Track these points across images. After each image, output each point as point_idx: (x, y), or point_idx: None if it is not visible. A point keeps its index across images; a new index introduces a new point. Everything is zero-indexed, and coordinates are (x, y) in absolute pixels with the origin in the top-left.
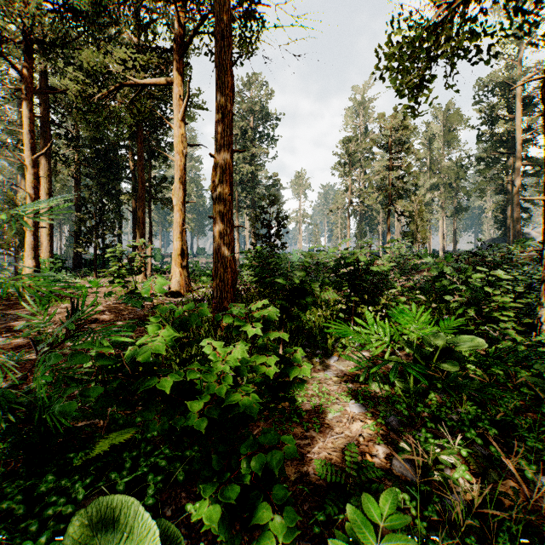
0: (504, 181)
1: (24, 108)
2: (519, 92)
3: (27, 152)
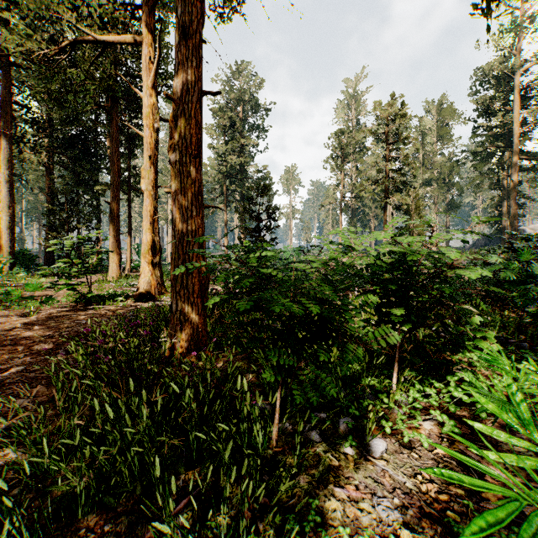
0: (500, 176)
1: None
2: (516, 84)
3: None
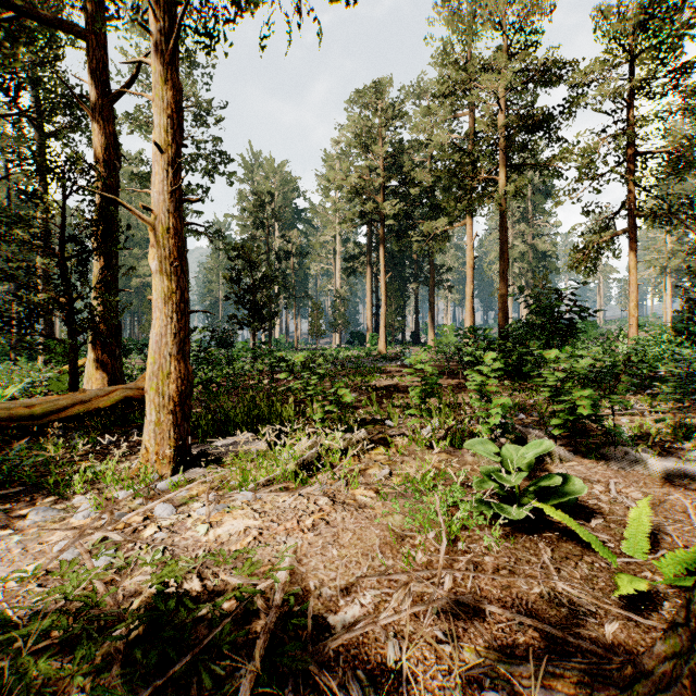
0: None
1: (381, 252)
2: None
3: (382, 276)
